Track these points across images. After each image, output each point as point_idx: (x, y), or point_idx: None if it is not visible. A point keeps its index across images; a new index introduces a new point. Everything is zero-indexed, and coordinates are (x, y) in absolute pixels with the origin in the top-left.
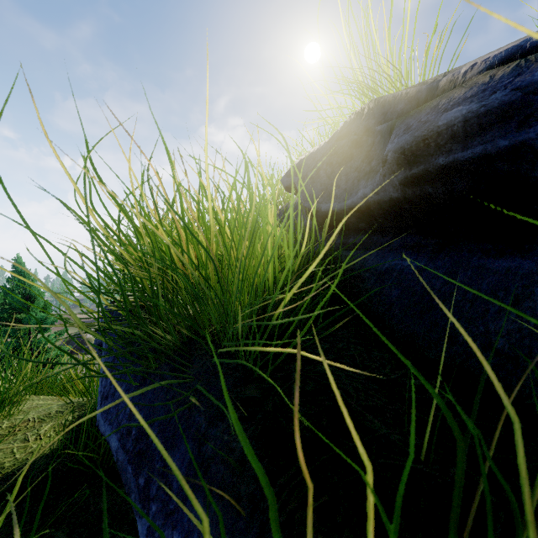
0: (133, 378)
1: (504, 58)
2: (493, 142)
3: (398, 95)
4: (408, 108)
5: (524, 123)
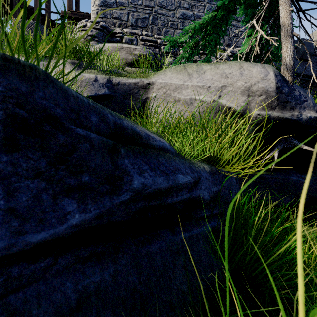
0: None
1: (163, 146)
2: (183, 195)
3: (85, 101)
4: (105, 127)
5: (189, 190)
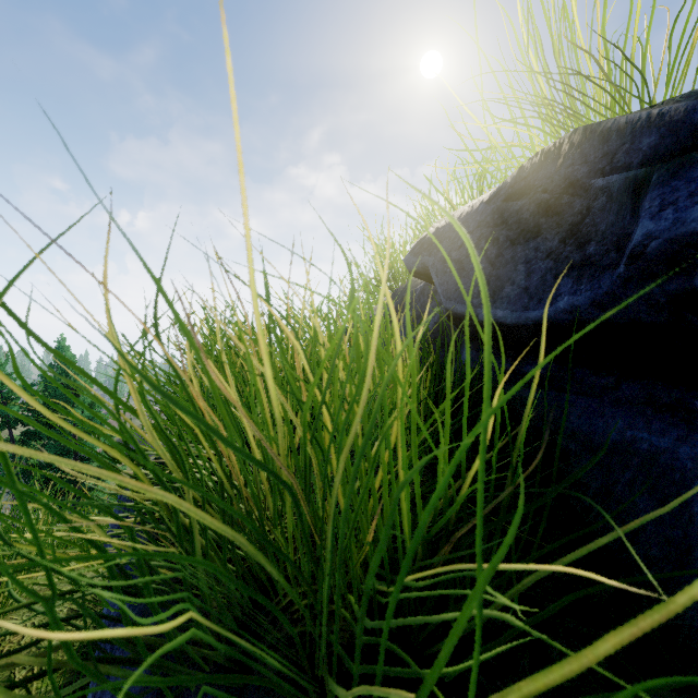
0: (140, 690)
1: None
2: None
3: (641, 119)
4: (671, 143)
5: None
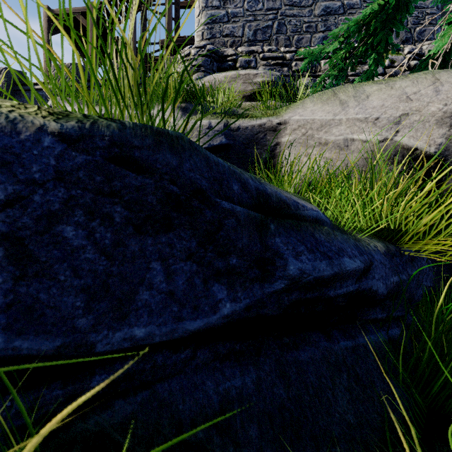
0: None
1: (316, 216)
2: (349, 287)
3: (226, 166)
4: (247, 197)
5: (357, 280)
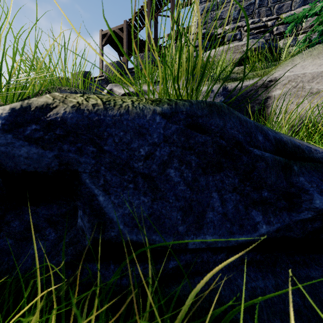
0: None
1: None
2: None
3: (252, 122)
4: (269, 145)
5: None
